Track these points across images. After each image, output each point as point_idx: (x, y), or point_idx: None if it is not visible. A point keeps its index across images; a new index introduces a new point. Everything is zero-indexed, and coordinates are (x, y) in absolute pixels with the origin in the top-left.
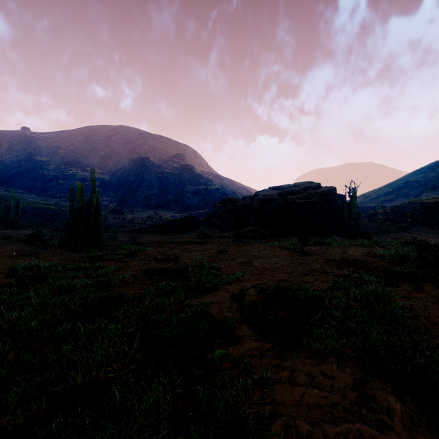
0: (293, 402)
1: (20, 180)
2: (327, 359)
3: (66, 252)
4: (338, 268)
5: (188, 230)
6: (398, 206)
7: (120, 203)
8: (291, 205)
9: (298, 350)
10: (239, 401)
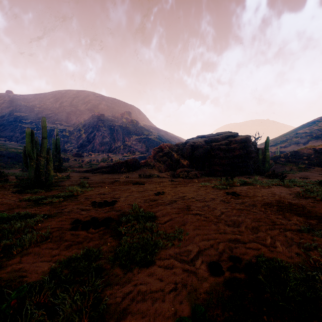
0: None
1: (3, 131)
2: None
3: (12, 194)
4: (284, 217)
5: (131, 171)
6: (297, 151)
7: (81, 148)
8: (216, 150)
9: None
10: None
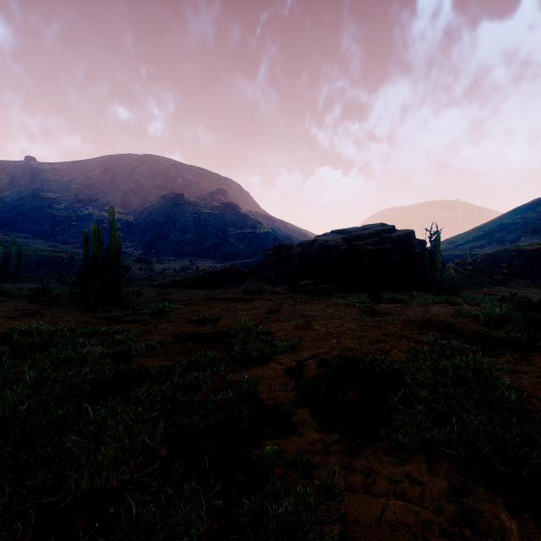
0: (371, 520)
1: (24, 222)
2: (413, 457)
3: (78, 312)
4: (420, 332)
5: (231, 284)
6: (492, 254)
7: (147, 250)
8: (360, 253)
9: (373, 443)
10: (297, 520)
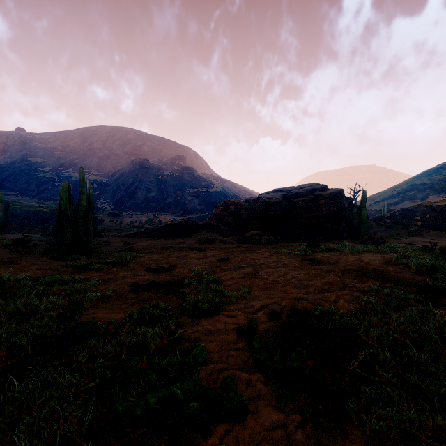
0: None
1: (14, 182)
2: None
3: (49, 260)
4: (360, 281)
5: (187, 235)
6: (407, 209)
7: (118, 206)
8: (297, 208)
9: (342, 429)
10: None
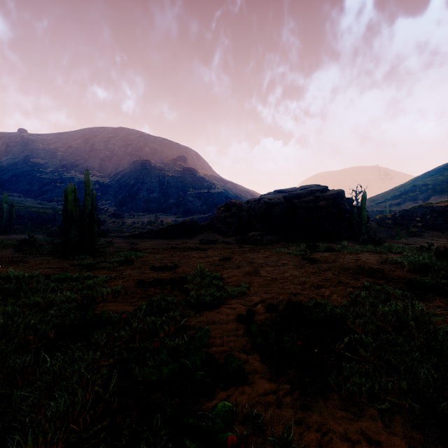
0: None
1: (17, 183)
2: (366, 411)
3: (56, 260)
4: (355, 278)
5: (189, 235)
6: (408, 210)
7: (120, 207)
8: (298, 209)
9: (325, 394)
10: None
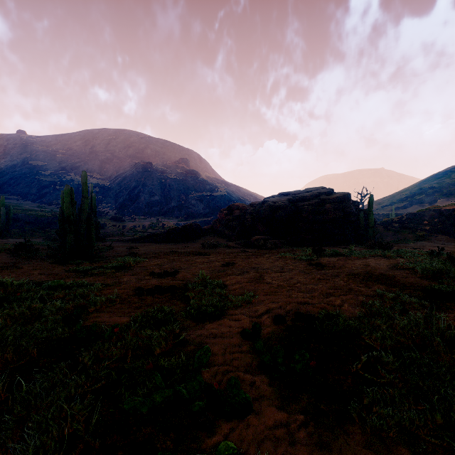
0: None
1: (15, 186)
2: (396, 451)
3: (52, 265)
4: (365, 285)
5: (191, 239)
6: (415, 213)
7: (120, 210)
8: (303, 212)
9: (344, 427)
10: None
